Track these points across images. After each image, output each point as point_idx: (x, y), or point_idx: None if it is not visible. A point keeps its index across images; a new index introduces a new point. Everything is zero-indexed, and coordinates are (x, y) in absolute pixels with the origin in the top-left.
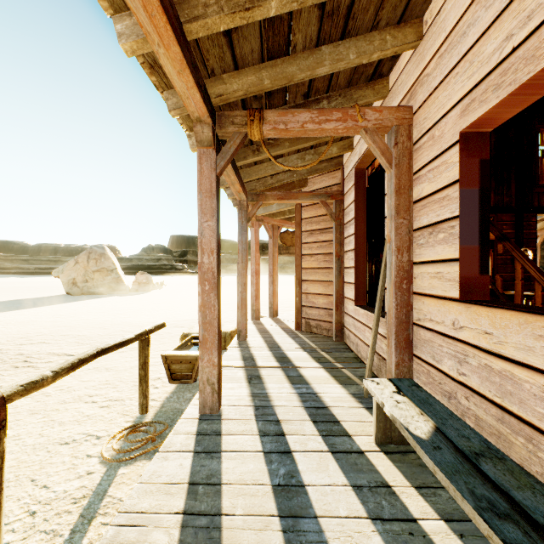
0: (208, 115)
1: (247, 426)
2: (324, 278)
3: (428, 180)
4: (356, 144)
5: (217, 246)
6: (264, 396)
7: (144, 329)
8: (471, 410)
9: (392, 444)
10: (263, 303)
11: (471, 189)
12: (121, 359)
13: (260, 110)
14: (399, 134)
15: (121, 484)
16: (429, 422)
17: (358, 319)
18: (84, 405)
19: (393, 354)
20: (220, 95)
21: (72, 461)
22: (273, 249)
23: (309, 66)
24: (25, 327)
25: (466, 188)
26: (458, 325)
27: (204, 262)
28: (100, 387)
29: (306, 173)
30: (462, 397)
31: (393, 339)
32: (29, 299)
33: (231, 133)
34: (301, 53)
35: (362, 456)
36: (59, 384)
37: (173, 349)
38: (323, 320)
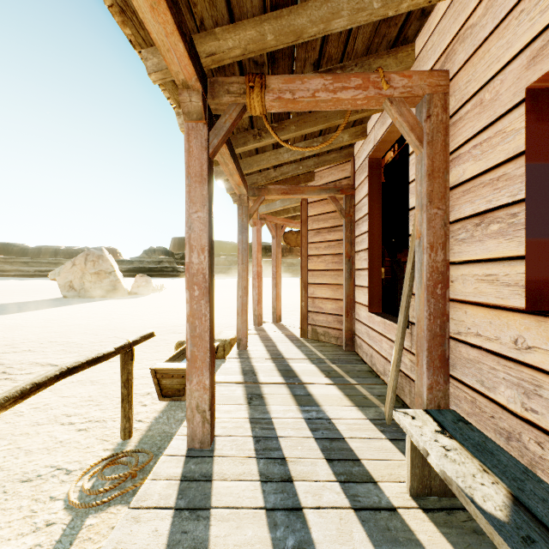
0: (196, 77)
1: (245, 466)
2: (332, 281)
3: (474, 158)
4: (370, 131)
5: (208, 243)
6: (267, 422)
7: (127, 340)
8: (547, 462)
9: (431, 495)
10: (266, 306)
11: (541, 163)
12: (110, 369)
13: (261, 75)
14: (433, 105)
15: (85, 542)
16: (500, 485)
17: (372, 327)
18: (59, 427)
19: (424, 374)
20: (212, 54)
21: (31, 507)
22: (276, 250)
23: (323, 18)
24: (13, 333)
25: (534, 162)
26: (524, 344)
27: (193, 261)
28: (81, 404)
29: (313, 165)
30: (531, 441)
31: (425, 356)
32: (23, 303)
33: (226, 104)
34: (312, 1)
35: (395, 516)
36: (35, 401)
37: (165, 361)
38: (331, 326)
